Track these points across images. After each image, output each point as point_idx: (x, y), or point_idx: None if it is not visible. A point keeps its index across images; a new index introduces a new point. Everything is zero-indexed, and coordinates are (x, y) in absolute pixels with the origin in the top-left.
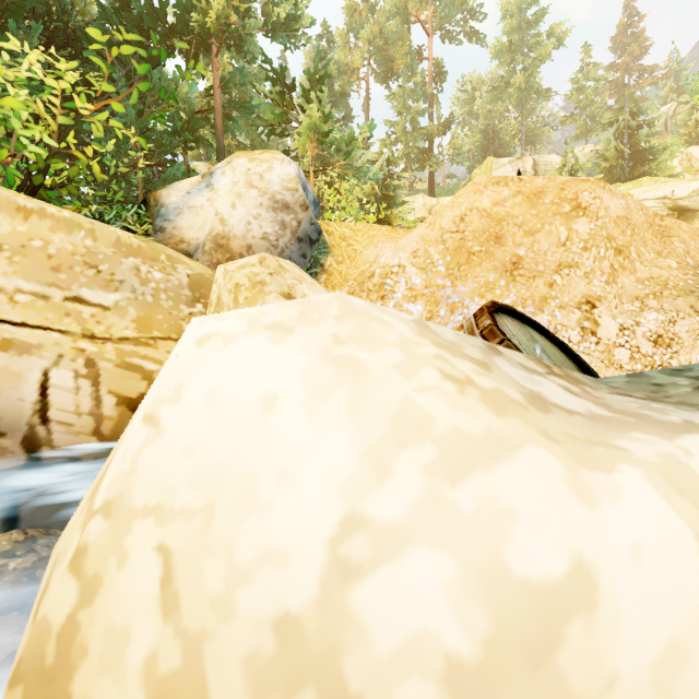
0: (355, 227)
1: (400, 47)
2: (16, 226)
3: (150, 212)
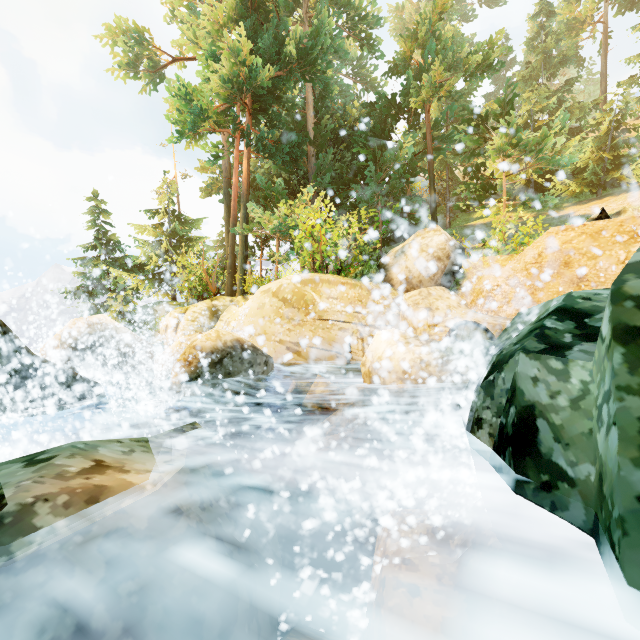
0: (483, 260)
1: None
2: (341, 290)
3: (380, 267)
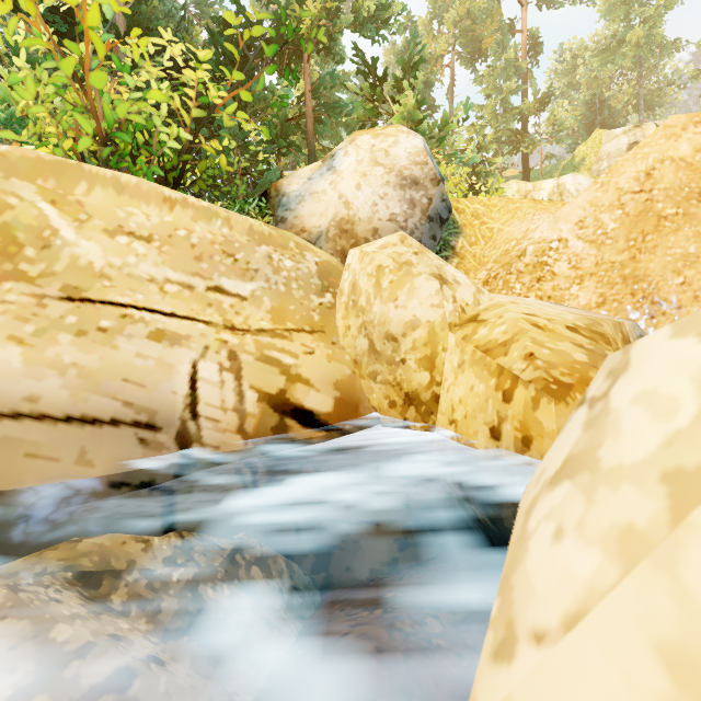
0: (489, 202)
1: (489, 24)
2: (164, 217)
3: (270, 204)
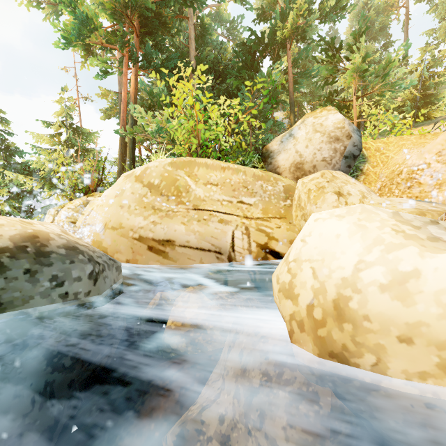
0: (387, 141)
1: None
2: (221, 175)
3: (263, 156)
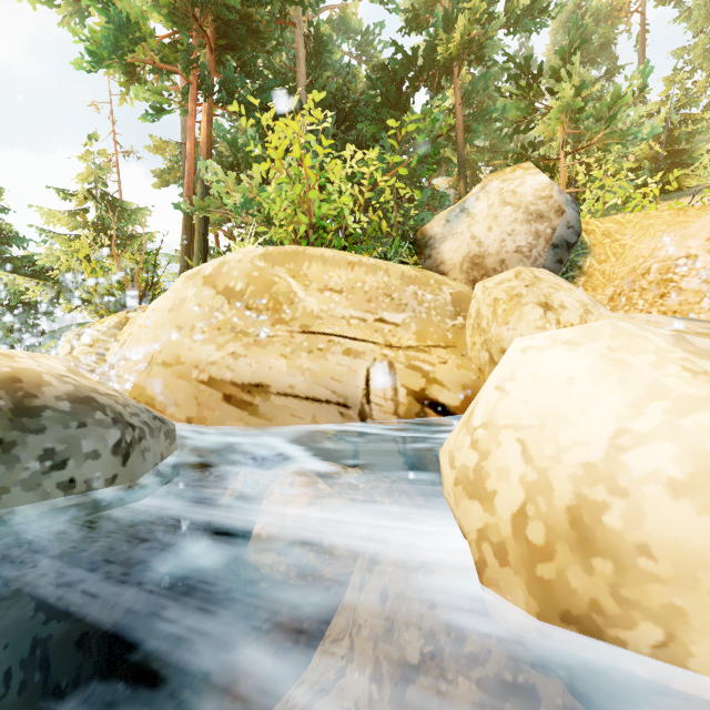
0: (622, 219)
1: None
2: (348, 275)
3: (417, 245)
